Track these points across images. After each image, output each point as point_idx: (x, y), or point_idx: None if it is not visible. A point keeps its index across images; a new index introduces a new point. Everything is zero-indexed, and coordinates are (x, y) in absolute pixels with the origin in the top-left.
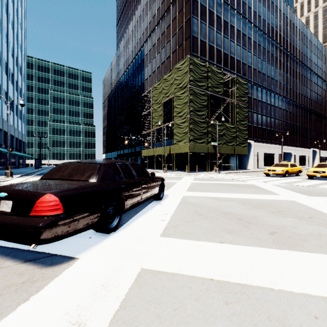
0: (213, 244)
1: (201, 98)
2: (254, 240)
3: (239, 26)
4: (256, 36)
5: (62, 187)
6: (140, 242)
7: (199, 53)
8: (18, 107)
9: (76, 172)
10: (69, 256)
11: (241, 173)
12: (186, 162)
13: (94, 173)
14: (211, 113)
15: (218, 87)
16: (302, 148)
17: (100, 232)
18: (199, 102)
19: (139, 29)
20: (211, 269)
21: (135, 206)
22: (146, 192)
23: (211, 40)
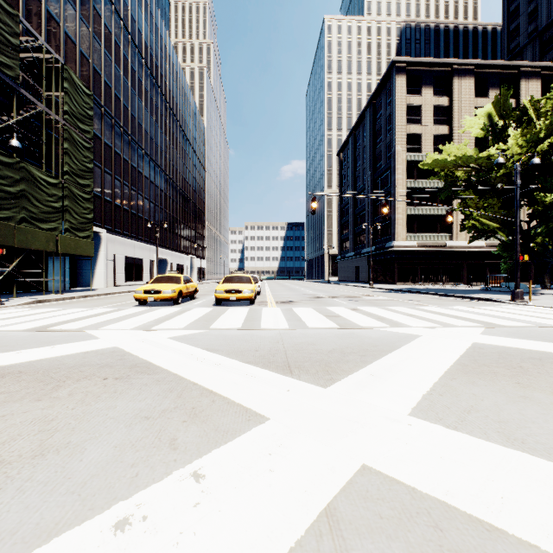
0: None
1: None
2: None
3: None
4: (112, 20)
5: None
6: None
7: None
8: None
9: None
10: None
11: (78, 302)
12: None
13: None
14: None
15: (1, 50)
16: (181, 254)
17: None
18: None
19: None
20: None
21: None
22: None
23: None
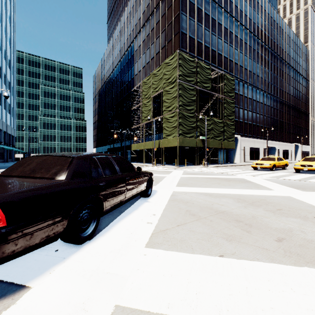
0: (212, 259)
1: (189, 93)
2: (260, 251)
3: (226, 24)
4: (243, 34)
5: (11, 188)
6: (119, 258)
7: (188, 49)
8: (7, 101)
9: (41, 167)
10: (18, 283)
11: (229, 167)
12: (175, 156)
13: (63, 168)
14: (199, 108)
15: (206, 82)
16: (285, 143)
17: (70, 243)
18: (187, 97)
19: (129, 26)
20: (214, 305)
21: (118, 206)
22: (132, 190)
23: (200, 37)
